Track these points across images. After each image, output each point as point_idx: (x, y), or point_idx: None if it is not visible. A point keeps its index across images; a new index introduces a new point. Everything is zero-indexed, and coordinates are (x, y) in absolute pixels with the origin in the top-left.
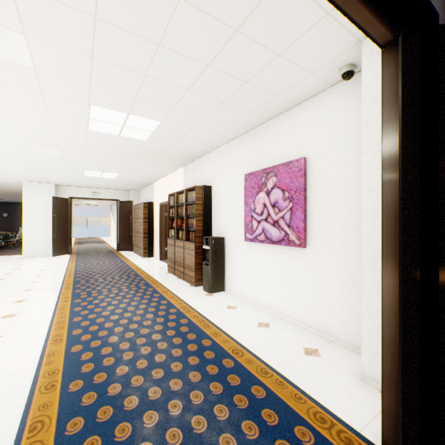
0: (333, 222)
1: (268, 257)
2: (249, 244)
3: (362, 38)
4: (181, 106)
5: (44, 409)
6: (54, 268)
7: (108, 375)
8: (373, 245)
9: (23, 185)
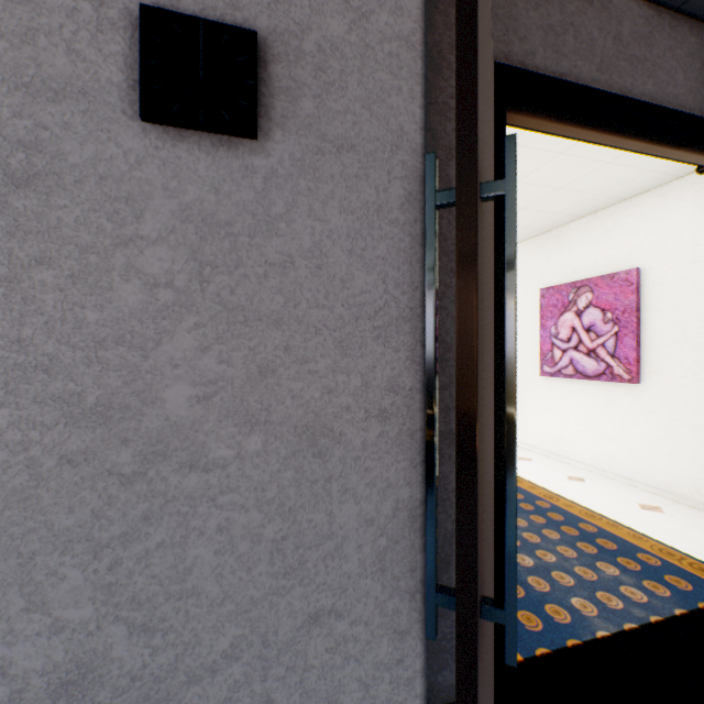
0: (682, 350)
1: (578, 397)
2: (547, 380)
3: None
4: None
5: None
6: None
7: None
8: None
9: None
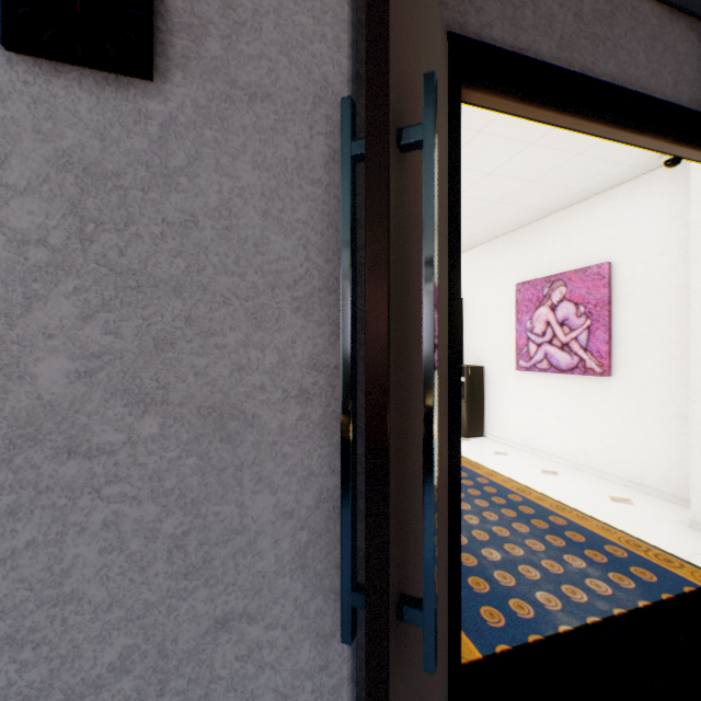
0: (651, 343)
1: (553, 391)
2: (523, 374)
3: None
4: None
5: None
6: None
7: None
8: None
9: None
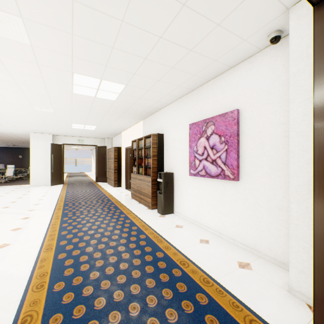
0: (262, 160)
1: (208, 188)
2: (193, 178)
3: (290, 6)
4: (140, 71)
5: (33, 305)
6: (51, 194)
7: (83, 279)
8: (299, 180)
9: (30, 135)
